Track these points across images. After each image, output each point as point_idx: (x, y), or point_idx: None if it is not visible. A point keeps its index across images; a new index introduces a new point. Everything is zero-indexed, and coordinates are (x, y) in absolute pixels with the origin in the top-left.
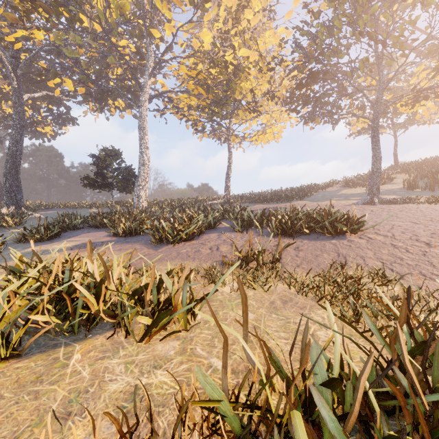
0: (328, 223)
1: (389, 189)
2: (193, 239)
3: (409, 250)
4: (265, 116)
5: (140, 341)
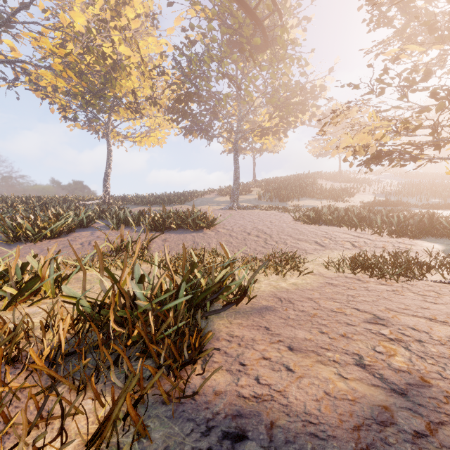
0: (191, 220)
1: (248, 199)
2: (60, 237)
3: (237, 238)
4: (149, 120)
5: (4, 310)
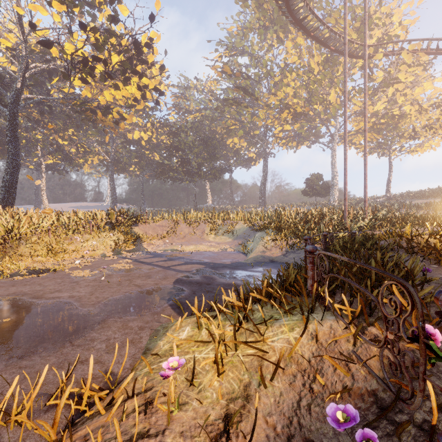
0: None
1: None
2: None
3: None
4: (423, 136)
5: None
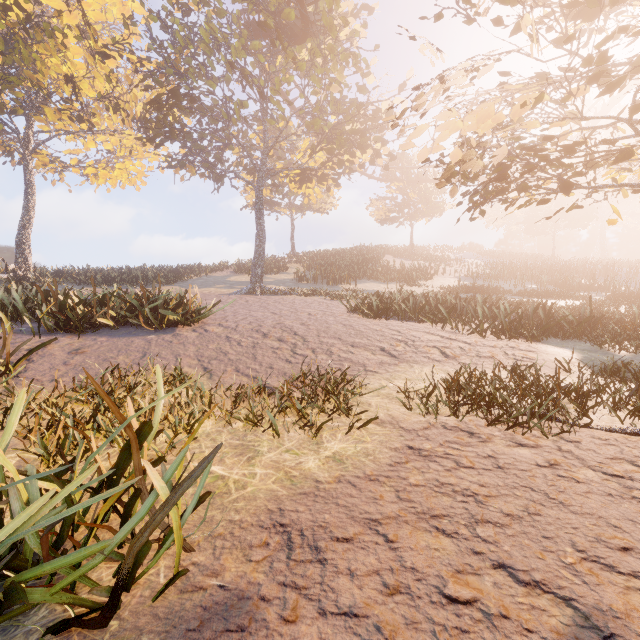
0: (149, 309)
1: (282, 279)
2: None
3: (241, 343)
4: (110, 139)
5: None
